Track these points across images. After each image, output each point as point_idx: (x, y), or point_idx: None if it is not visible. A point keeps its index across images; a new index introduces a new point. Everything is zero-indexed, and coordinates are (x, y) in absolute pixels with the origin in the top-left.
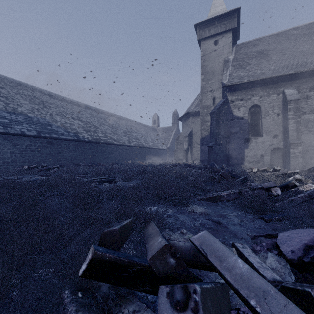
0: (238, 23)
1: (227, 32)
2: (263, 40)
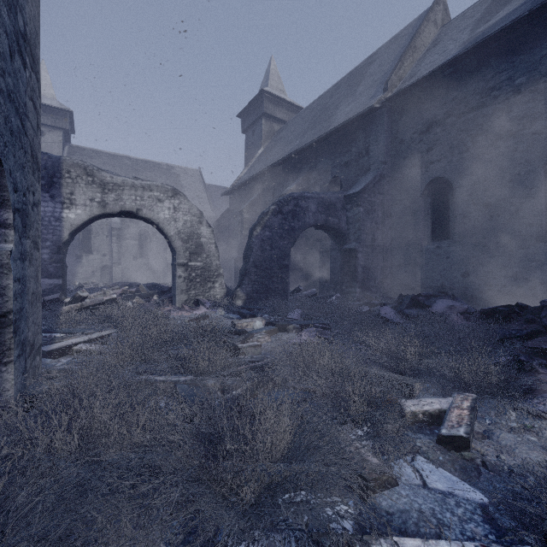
0: (72, 122)
1: (57, 128)
2: (100, 156)
